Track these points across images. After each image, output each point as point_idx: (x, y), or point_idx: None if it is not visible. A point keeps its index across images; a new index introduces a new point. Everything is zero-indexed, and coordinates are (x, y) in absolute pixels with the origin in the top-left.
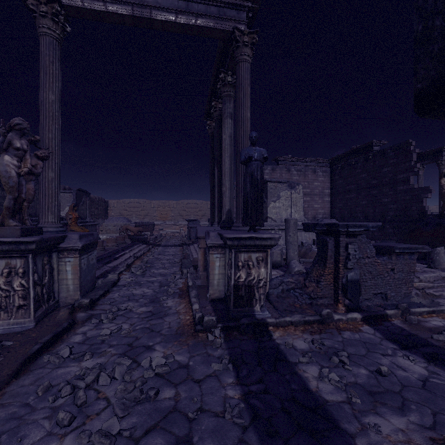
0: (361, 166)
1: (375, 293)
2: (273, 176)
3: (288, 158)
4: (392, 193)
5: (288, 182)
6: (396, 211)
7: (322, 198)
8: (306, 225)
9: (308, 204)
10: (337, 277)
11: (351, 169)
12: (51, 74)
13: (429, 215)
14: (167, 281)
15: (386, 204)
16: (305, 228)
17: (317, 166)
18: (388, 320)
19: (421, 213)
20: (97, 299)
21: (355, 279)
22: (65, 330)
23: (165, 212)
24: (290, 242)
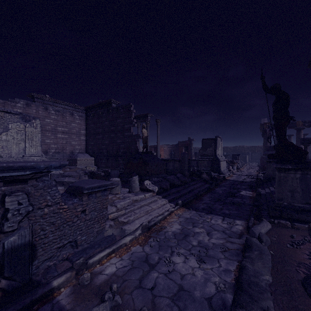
0: (105, 116)
1: (60, 246)
2: (28, 111)
3: (45, 98)
4: (122, 137)
5: (21, 114)
6: (124, 148)
7: (79, 137)
8: None
9: (66, 141)
10: None
11: (99, 117)
12: None
13: (140, 152)
14: None
15: (119, 144)
16: None
17: (75, 110)
18: (52, 299)
19: (136, 151)
20: None
21: (20, 244)
22: None
23: None
24: None
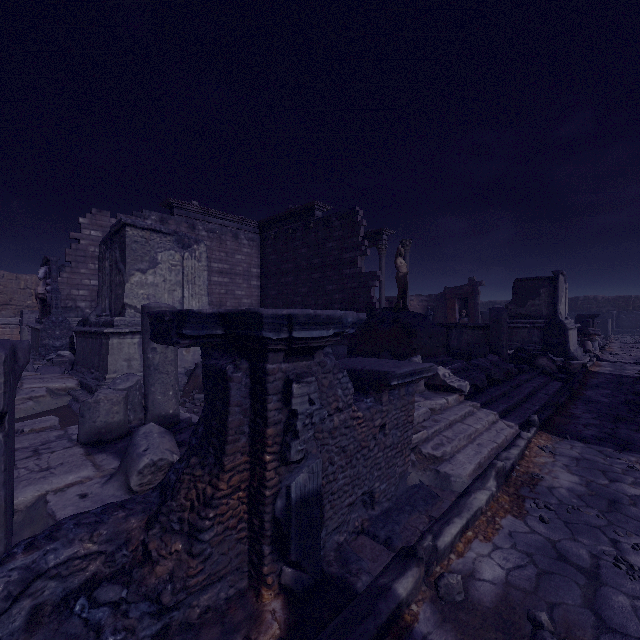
0: (301, 237)
1: (352, 502)
2: None
3: (191, 207)
4: (338, 278)
5: (176, 234)
6: (342, 302)
7: (249, 281)
8: (156, 320)
9: (226, 289)
10: (259, 499)
11: (288, 240)
12: None
13: (377, 309)
14: None
15: (330, 293)
16: (154, 331)
17: (240, 229)
18: (407, 628)
19: (369, 307)
20: None
21: (312, 492)
22: None
23: None
24: (156, 366)
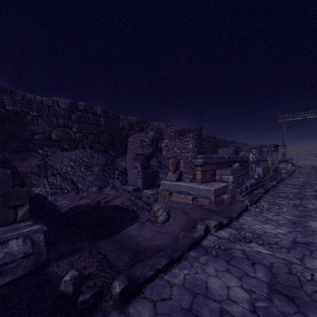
0: None
1: None
2: None
3: None
4: None
5: None
6: None
7: None
8: None
9: None
10: None
11: None
12: (284, 133)
13: None
14: (310, 171)
15: None
16: None
17: None
18: None
19: None
20: (294, 171)
21: None
22: (294, 172)
23: (300, 152)
24: None
